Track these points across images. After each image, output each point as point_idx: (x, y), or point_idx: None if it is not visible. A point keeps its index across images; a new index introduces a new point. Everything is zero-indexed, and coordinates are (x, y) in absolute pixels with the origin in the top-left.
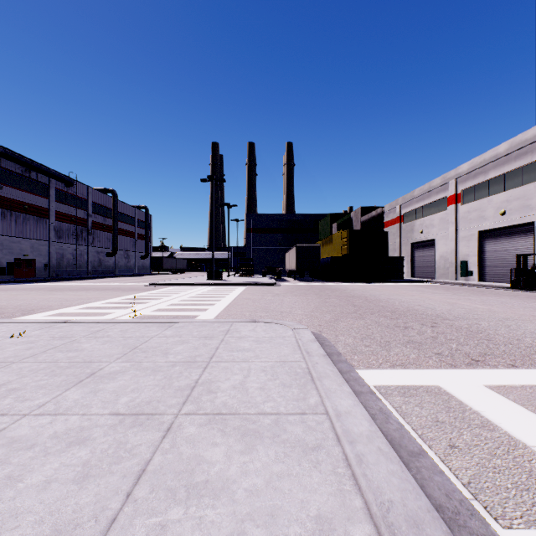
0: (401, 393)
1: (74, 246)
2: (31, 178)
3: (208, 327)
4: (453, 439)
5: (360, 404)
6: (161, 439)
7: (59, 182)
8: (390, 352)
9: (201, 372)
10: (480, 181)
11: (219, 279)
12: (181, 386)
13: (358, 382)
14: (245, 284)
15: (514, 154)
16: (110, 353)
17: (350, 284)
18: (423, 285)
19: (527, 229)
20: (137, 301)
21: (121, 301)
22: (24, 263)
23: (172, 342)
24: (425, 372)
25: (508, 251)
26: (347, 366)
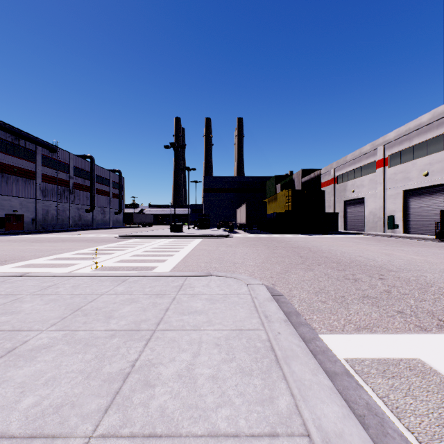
0: (380, 371)
1: (57, 203)
2: (20, 146)
3: (161, 282)
4: None
5: (352, 416)
6: None
7: (44, 149)
8: (349, 309)
9: (142, 347)
10: (405, 147)
11: (180, 231)
12: (111, 373)
13: (328, 356)
14: (202, 236)
15: (436, 123)
16: (47, 317)
17: (293, 236)
18: (356, 236)
19: None
20: (104, 251)
21: (89, 251)
22: (14, 218)
23: (120, 302)
24: (397, 338)
25: (431, 207)
26: (310, 331)
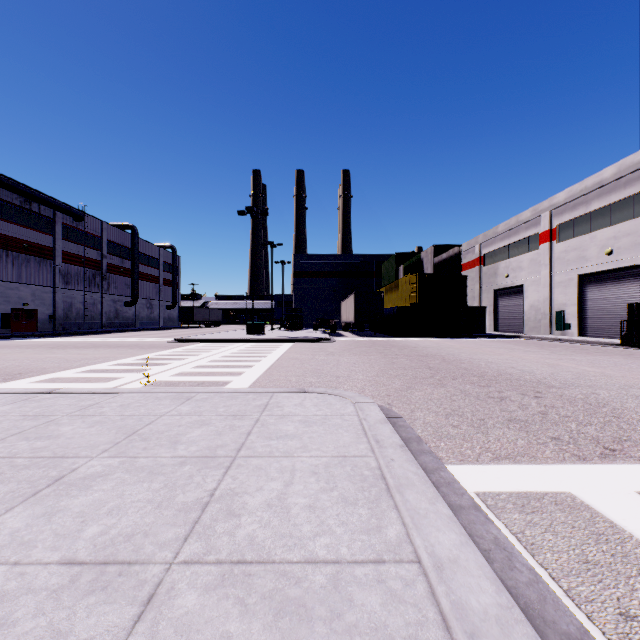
0: (518, 506)
1: (85, 294)
2: (32, 211)
3: (239, 400)
4: (623, 599)
5: (471, 543)
6: (132, 624)
7: (66, 215)
8: (489, 435)
9: (221, 475)
10: (580, 213)
11: (261, 333)
12: (187, 503)
13: (454, 488)
14: (292, 340)
15: (624, 180)
16: (96, 442)
17: (421, 340)
18: (510, 341)
19: (639, 273)
20: (156, 361)
21: (135, 361)
22: (24, 314)
23: (188, 424)
24: (545, 469)
25: (616, 299)
26: (434, 460)
